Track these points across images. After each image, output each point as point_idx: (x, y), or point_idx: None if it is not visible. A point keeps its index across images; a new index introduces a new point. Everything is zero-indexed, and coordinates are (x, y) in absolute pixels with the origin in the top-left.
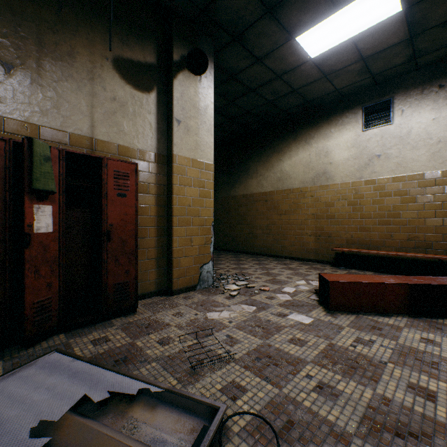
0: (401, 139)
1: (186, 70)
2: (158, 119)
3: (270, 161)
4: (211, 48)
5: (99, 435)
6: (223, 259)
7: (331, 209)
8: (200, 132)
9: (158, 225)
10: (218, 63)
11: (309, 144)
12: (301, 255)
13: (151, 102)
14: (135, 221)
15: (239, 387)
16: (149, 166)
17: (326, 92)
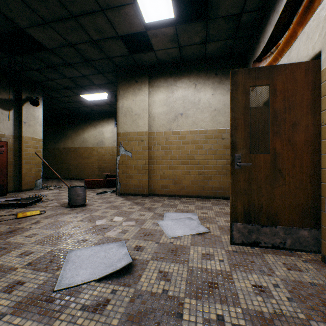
0: None
1: (29, 102)
2: (14, 121)
3: (78, 132)
4: (42, 91)
5: (15, 201)
6: (50, 182)
7: (104, 157)
8: (36, 126)
9: (14, 164)
10: (45, 93)
11: (96, 128)
12: (93, 177)
13: (11, 114)
14: (7, 162)
15: (48, 198)
16: (10, 140)
17: (100, 109)
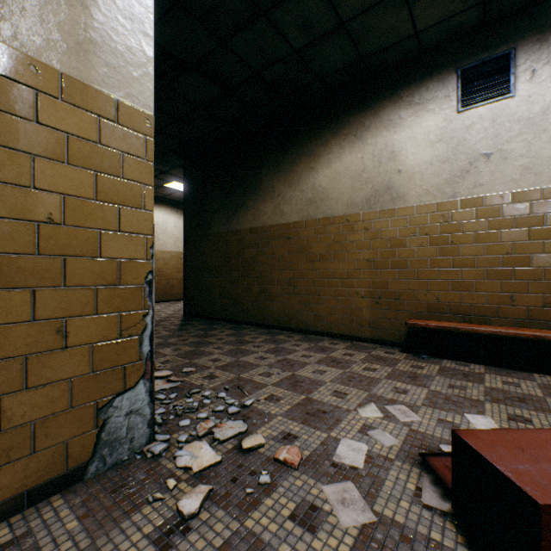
0: (530, 123)
1: None
2: None
3: (295, 171)
4: None
5: None
6: (212, 340)
7: (400, 251)
8: (102, 6)
9: None
10: None
11: (361, 140)
12: (347, 331)
13: None
14: None
15: None
16: None
17: (397, 37)
